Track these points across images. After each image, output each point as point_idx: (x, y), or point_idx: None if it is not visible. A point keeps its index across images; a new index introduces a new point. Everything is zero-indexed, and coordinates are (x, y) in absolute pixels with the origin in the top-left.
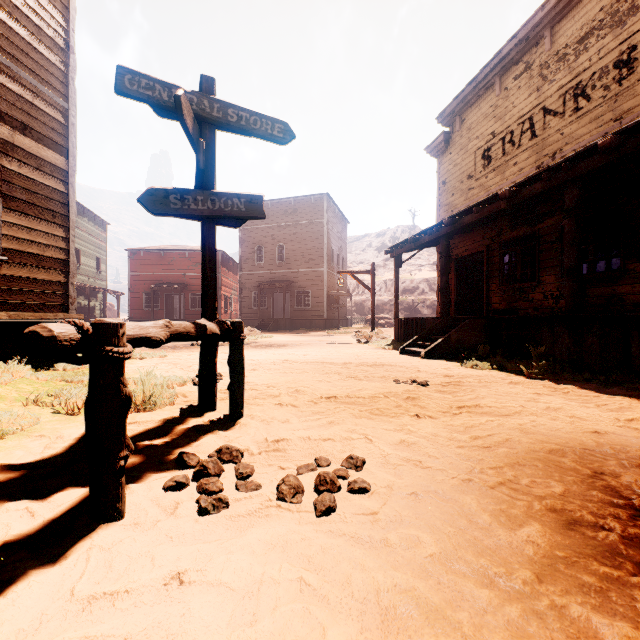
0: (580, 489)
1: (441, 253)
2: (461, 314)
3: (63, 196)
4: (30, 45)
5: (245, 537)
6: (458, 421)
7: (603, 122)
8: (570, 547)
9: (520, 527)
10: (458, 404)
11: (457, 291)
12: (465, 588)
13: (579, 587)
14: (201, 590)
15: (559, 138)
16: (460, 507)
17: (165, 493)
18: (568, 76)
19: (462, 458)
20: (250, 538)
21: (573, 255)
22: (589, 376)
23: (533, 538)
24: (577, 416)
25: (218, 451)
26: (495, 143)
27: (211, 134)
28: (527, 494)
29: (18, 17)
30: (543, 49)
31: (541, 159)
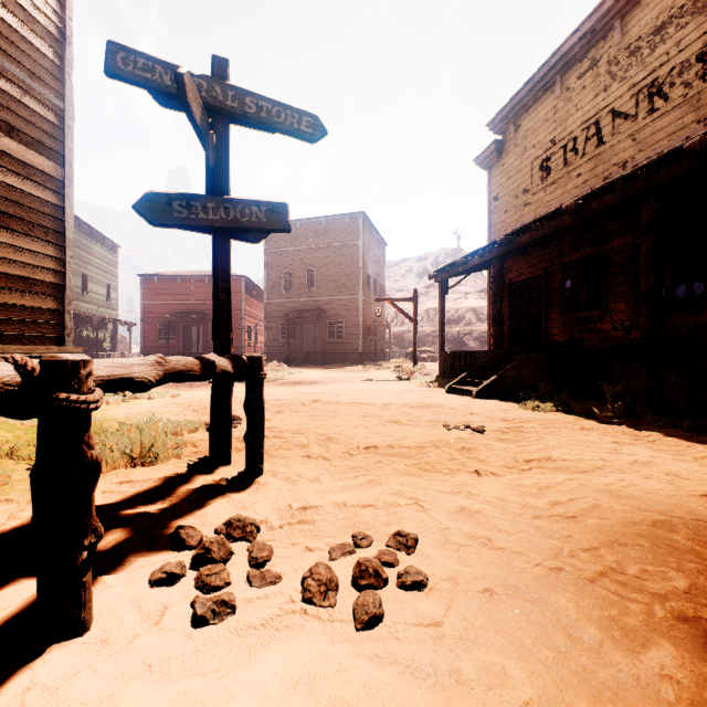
0: None
1: (494, 277)
2: (515, 347)
3: (58, 210)
4: (18, 33)
5: (255, 667)
6: (529, 480)
7: (684, 125)
8: None
9: (644, 648)
10: (525, 456)
11: (511, 321)
12: None
13: None
14: None
15: (631, 144)
16: (553, 613)
17: (151, 589)
18: (641, 73)
19: (542, 534)
20: (262, 669)
21: (652, 278)
22: (674, 420)
23: (669, 671)
24: (675, 473)
25: (227, 524)
26: (555, 152)
27: (224, 128)
28: (640, 591)
29: None
30: (612, 43)
31: (609, 169)
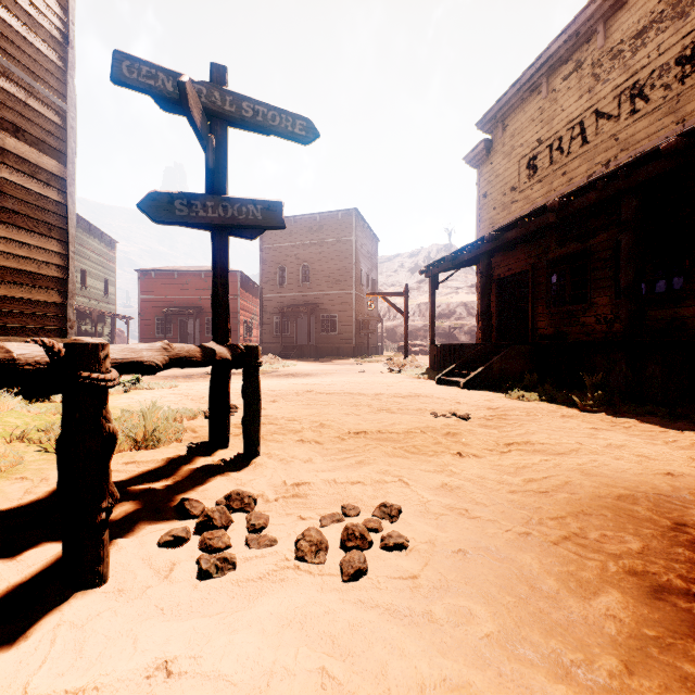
0: (661, 545)
1: (482, 272)
2: (503, 340)
3: (61, 207)
4: (23, 38)
5: (254, 609)
6: (507, 461)
7: (663, 125)
8: (661, 623)
9: (595, 595)
10: (506, 441)
11: (499, 315)
12: (534, 682)
13: (681, 681)
14: (193, 685)
15: (613, 144)
16: (518, 569)
17: (160, 550)
18: (624, 75)
19: (516, 506)
20: (260, 611)
21: (631, 273)
22: (651, 408)
23: (614, 611)
24: (644, 455)
25: (227, 497)
26: (541, 151)
27: (223, 131)
28: (598, 551)
29: (9, 6)
30: (595, 46)
31: (593, 168)
